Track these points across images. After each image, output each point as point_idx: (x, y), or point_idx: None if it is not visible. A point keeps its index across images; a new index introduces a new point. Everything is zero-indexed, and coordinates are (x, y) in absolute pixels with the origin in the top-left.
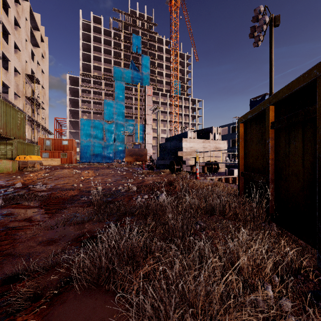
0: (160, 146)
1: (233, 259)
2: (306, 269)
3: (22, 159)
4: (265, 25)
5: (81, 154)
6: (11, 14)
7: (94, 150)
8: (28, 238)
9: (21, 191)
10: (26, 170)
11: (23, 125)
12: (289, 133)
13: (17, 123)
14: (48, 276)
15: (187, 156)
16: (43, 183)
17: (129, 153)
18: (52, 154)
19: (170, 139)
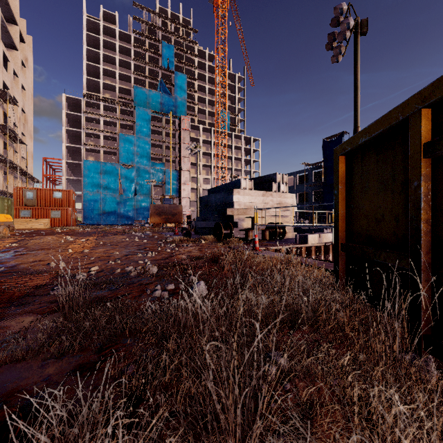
0: (201, 200)
1: None
2: None
3: None
4: (348, 32)
5: (84, 213)
6: None
7: (105, 207)
8: None
9: None
10: None
11: None
12: None
13: None
14: None
15: (240, 215)
16: None
17: (155, 211)
18: (36, 212)
19: (216, 191)
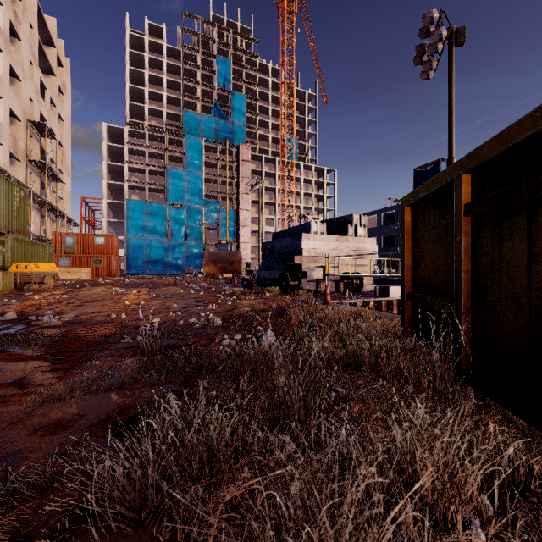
0: (264, 246)
1: (403, 463)
2: (539, 480)
3: (21, 270)
4: (440, 44)
5: (127, 261)
6: (3, 16)
7: (151, 254)
8: (14, 421)
9: (15, 328)
10: (28, 289)
11: (24, 209)
12: (501, 223)
13: (13, 206)
14: (43, 503)
15: (309, 264)
16: (55, 313)
17: (210, 258)
18: (77, 261)
19: (281, 235)
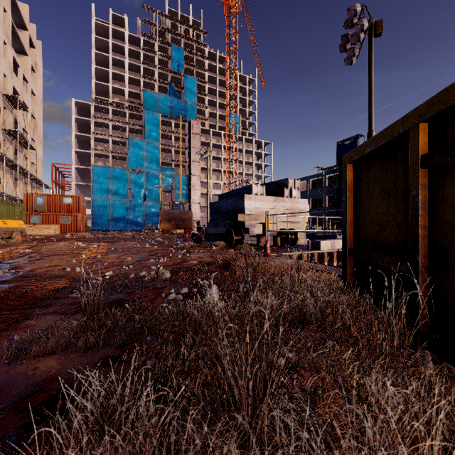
0: (211, 206)
1: None
2: None
3: None
4: (362, 33)
5: (93, 218)
6: None
7: (114, 213)
8: None
9: None
10: None
11: None
12: None
13: None
14: None
15: (251, 221)
16: (12, 267)
17: (165, 216)
18: (46, 218)
19: (226, 196)
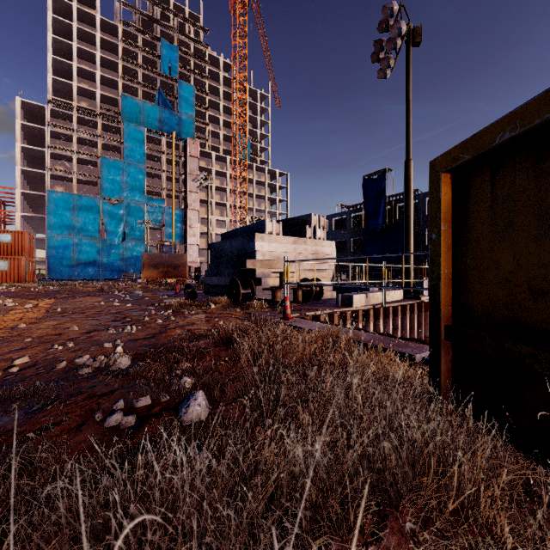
0: (211, 248)
1: None
2: None
3: None
4: (399, 39)
5: (49, 263)
6: None
7: (80, 255)
8: None
9: None
10: None
11: None
12: None
13: None
14: None
15: (264, 269)
16: None
17: (150, 261)
18: None
19: (231, 236)
